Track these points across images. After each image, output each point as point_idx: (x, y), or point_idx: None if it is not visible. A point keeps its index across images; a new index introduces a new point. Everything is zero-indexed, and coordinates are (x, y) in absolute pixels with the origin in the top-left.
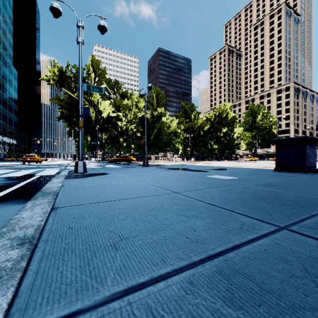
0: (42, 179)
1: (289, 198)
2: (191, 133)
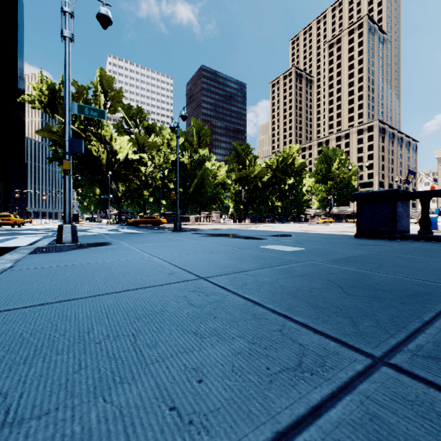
0: None
1: (382, 284)
2: (245, 185)
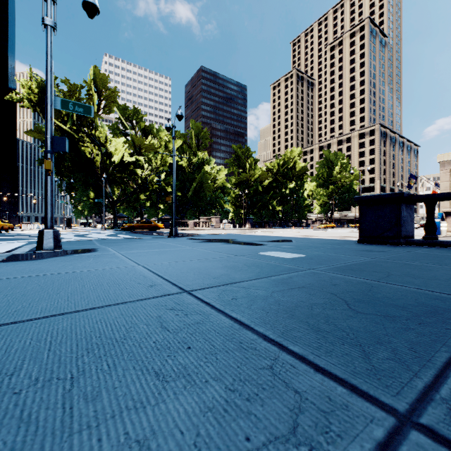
0: None
1: (393, 298)
2: (245, 189)
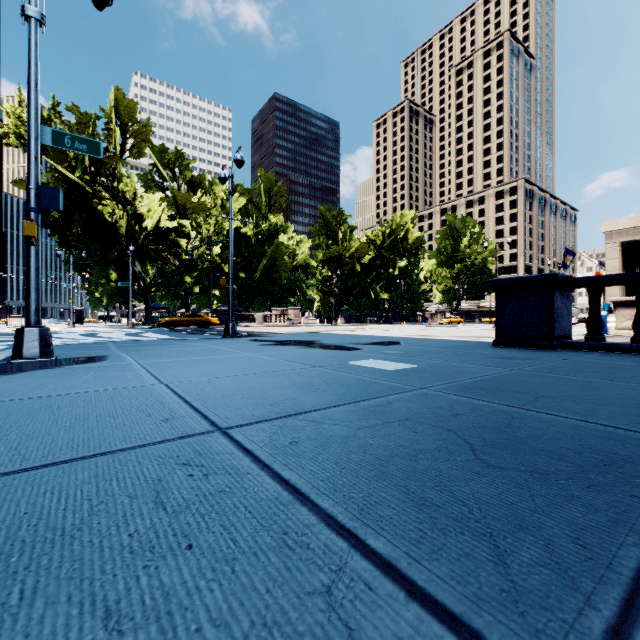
0: None
1: (544, 437)
2: (337, 269)
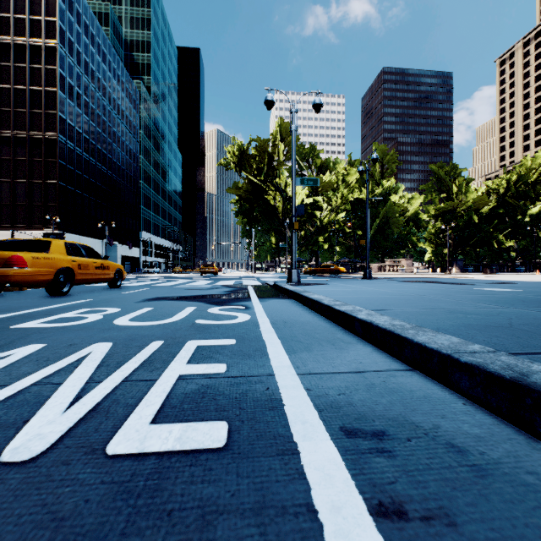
0: (259, 287)
1: None
2: (450, 221)
